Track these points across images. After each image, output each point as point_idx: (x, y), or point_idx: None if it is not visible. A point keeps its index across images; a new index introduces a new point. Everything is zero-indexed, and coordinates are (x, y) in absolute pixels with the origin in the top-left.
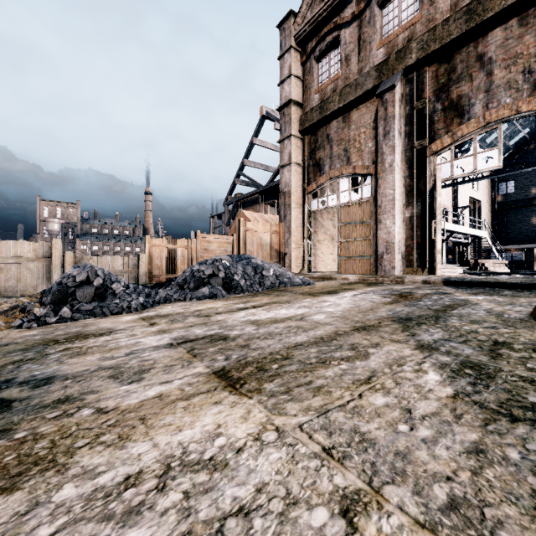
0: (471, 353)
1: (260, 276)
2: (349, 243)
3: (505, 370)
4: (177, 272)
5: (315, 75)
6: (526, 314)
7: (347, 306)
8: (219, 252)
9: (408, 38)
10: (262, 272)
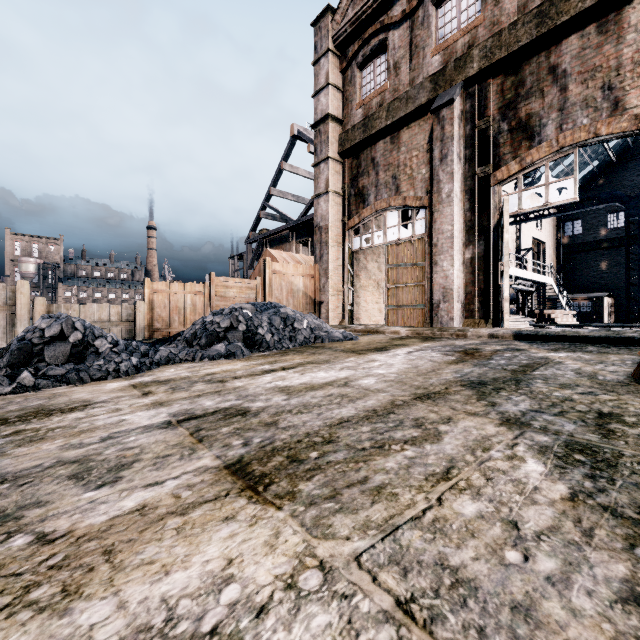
0: (575, 429)
1: (291, 330)
2: (399, 289)
3: (627, 454)
4: (186, 325)
5: (357, 86)
6: (624, 375)
7: (403, 366)
8: (239, 300)
9: (468, 44)
10: (293, 324)
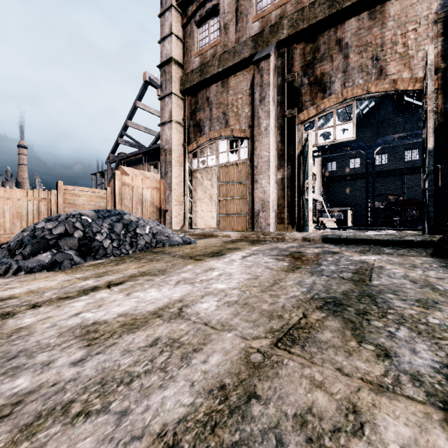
0: None
1: (133, 235)
2: (227, 201)
3: None
4: None
5: (195, 39)
6: None
7: (242, 277)
8: (89, 207)
9: (280, 16)
10: (136, 230)
